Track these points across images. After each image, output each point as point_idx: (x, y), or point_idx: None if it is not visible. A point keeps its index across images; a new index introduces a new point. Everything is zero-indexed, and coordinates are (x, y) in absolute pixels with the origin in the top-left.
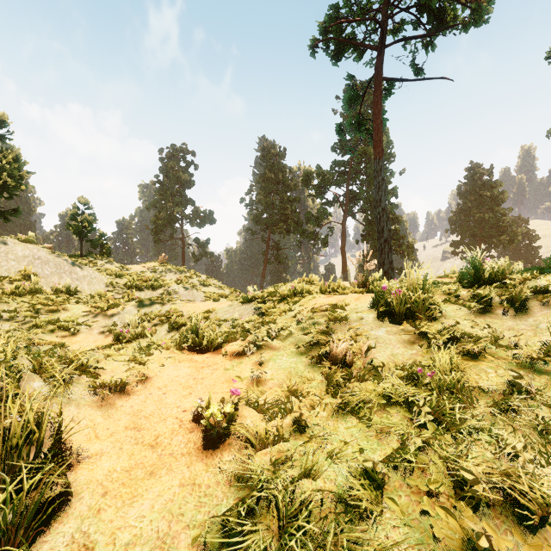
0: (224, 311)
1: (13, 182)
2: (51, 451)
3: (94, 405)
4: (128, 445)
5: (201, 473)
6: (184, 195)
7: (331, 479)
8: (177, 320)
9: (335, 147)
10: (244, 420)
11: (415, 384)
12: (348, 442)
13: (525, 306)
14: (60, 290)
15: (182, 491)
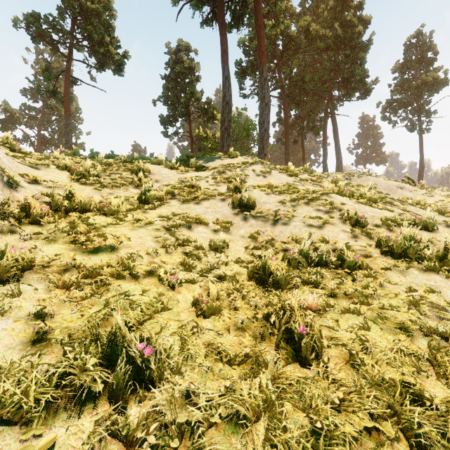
0: None
1: None
2: None
3: None
4: None
5: None
6: None
7: None
8: None
9: (25, 92)
10: None
11: None
12: None
13: None
14: None
15: None
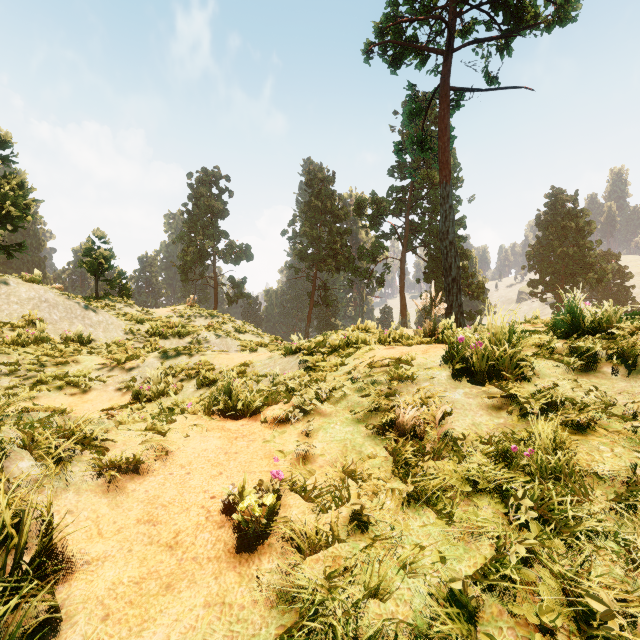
0: (263, 364)
1: (17, 212)
2: (37, 558)
3: (98, 490)
4: (140, 545)
5: (233, 588)
6: (217, 227)
7: (406, 601)
8: (207, 375)
9: (392, 170)
10: (288, 511)
11: (506, 464)
12: (425, 545)
13: (639, 362)
14: (71, 338)
15: (208, 613)
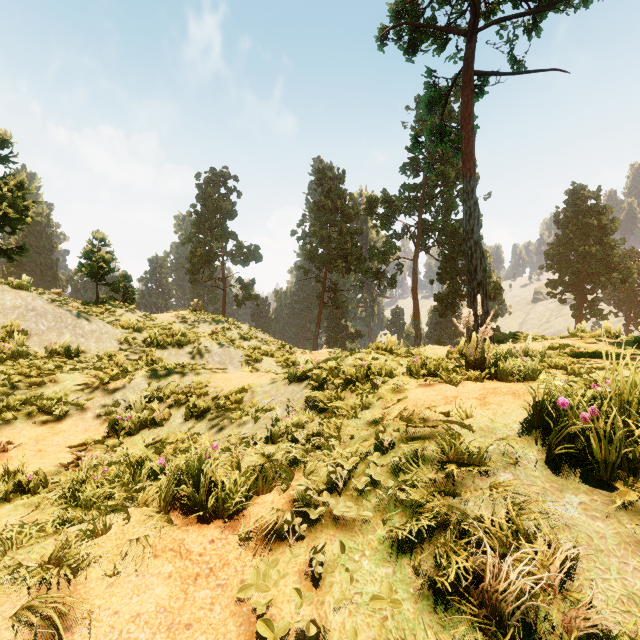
0: (263, 391)
1: (15, 214)
2: None
3: None
4: None
5: None
6: (225, 228)
7: None
8: (197, 404)
9: (404, 168)
10: None
11: None
12: None
13: None
14: (57, 351)
15: None
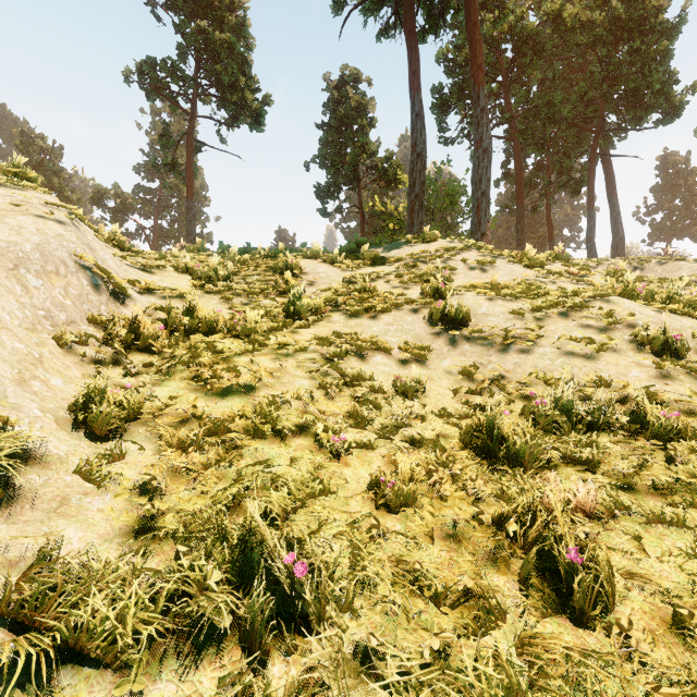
0: None
1: None
2: None
3: None
4: None
5: None
6: None
7: None
8: None
9: (139, 168)
10: None
11: None
12: None
13: None
14: None
15: None
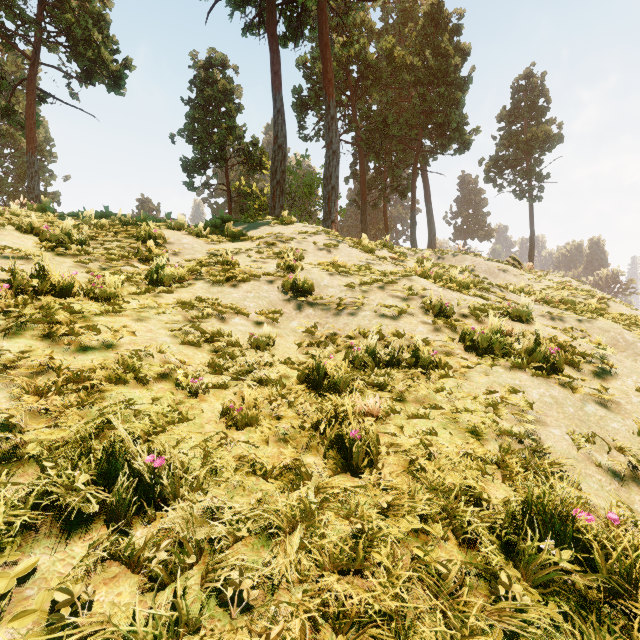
0: None
1: None
2: None
3: None
4: None
5: None
6: None
7: None
8: None
9: None
10: None
11: None
12: None
13: None
14: None
15: None
